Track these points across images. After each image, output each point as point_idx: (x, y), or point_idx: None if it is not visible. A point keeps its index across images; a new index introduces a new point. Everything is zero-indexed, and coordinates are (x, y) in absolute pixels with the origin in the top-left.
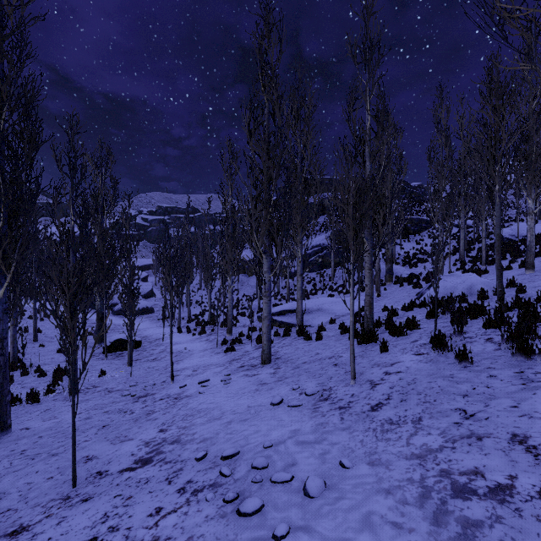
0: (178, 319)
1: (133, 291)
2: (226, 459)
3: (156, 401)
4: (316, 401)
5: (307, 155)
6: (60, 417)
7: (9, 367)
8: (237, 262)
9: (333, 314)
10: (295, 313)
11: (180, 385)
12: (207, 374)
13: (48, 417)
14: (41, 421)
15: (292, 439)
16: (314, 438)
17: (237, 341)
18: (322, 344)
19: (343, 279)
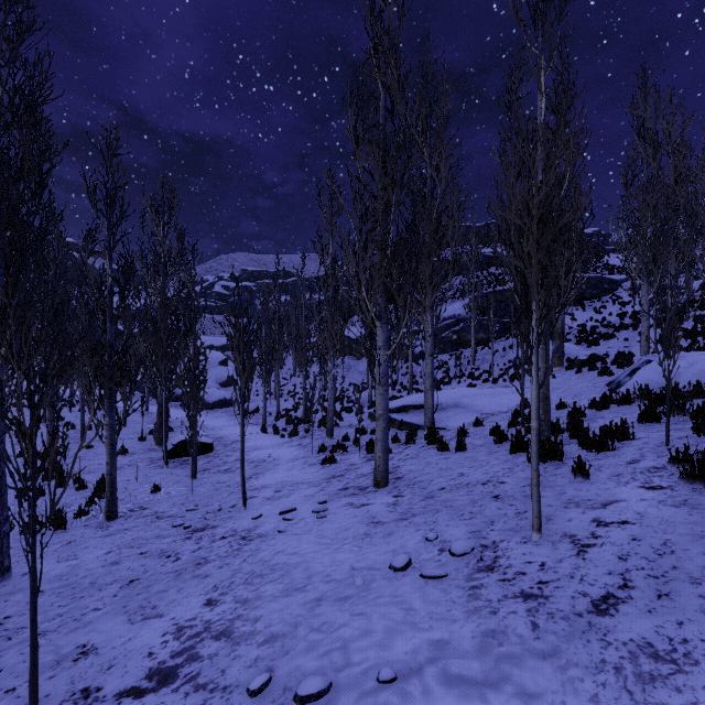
0: (263, 414)
1: (199, 376)
2: (305, 703)
3: (215, 541)
4: (472, 569)
5: (440, 181)
6: (81, 556)
7: (43, 475)
8: (341, 337)
9: (478, 412)
10: (422, 409)
11: (254, 513)
12: (294, 499)
13: (67, 554)
14: (55, 561)
15: (435, 667)
16: (483, 671)
17: (340, 449)
18: (467, 458)
19: (488, 363)
